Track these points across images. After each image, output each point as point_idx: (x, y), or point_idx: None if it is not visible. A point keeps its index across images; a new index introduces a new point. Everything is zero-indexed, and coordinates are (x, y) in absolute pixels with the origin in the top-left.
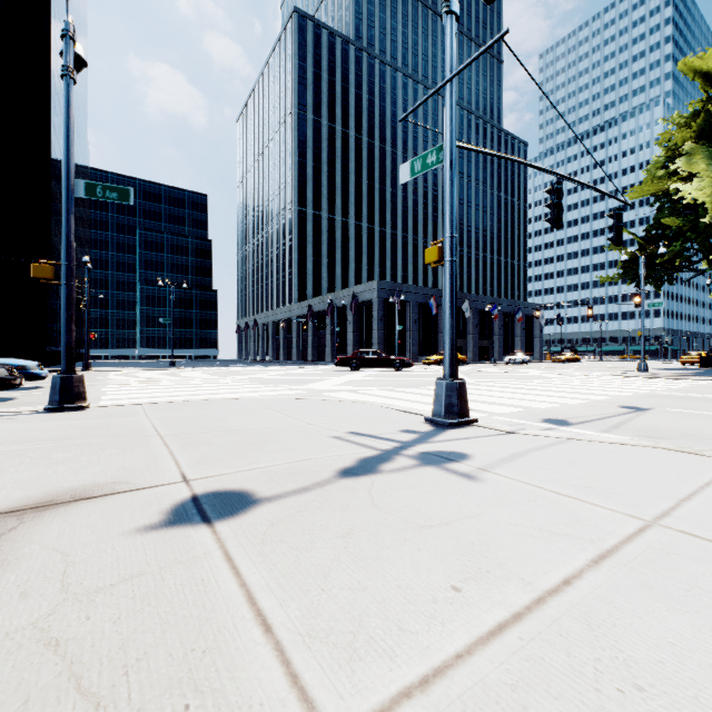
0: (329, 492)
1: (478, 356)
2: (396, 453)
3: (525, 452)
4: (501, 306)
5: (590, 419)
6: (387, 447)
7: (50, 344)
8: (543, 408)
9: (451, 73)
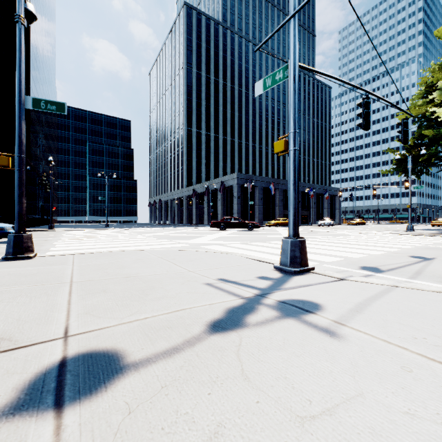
0: (198, 354)
1: (301, 221)
2: (258, 302)
3: (367, 301)
4: (315, 189)
5: (395, 267)
6: (249, 295)
7: (29, 213)
8: (356, 258)
9: (294, 11)
